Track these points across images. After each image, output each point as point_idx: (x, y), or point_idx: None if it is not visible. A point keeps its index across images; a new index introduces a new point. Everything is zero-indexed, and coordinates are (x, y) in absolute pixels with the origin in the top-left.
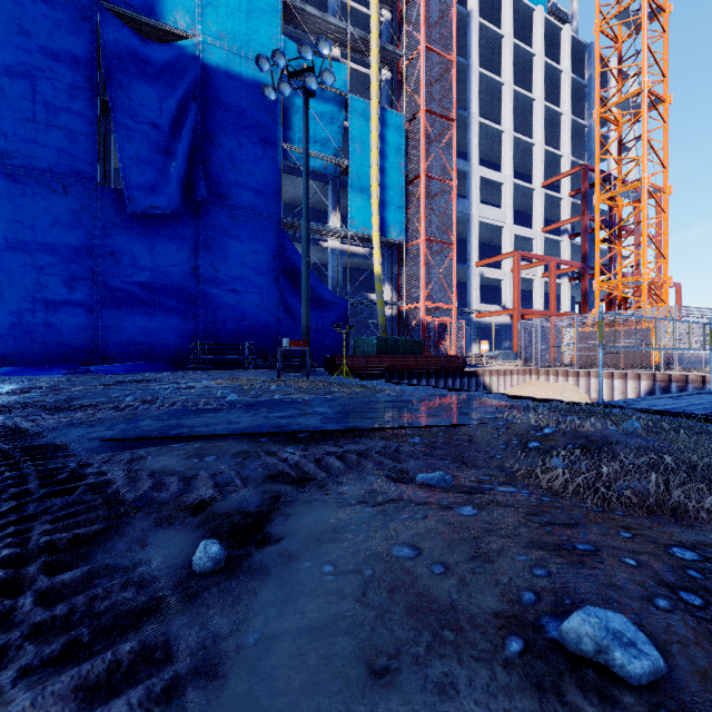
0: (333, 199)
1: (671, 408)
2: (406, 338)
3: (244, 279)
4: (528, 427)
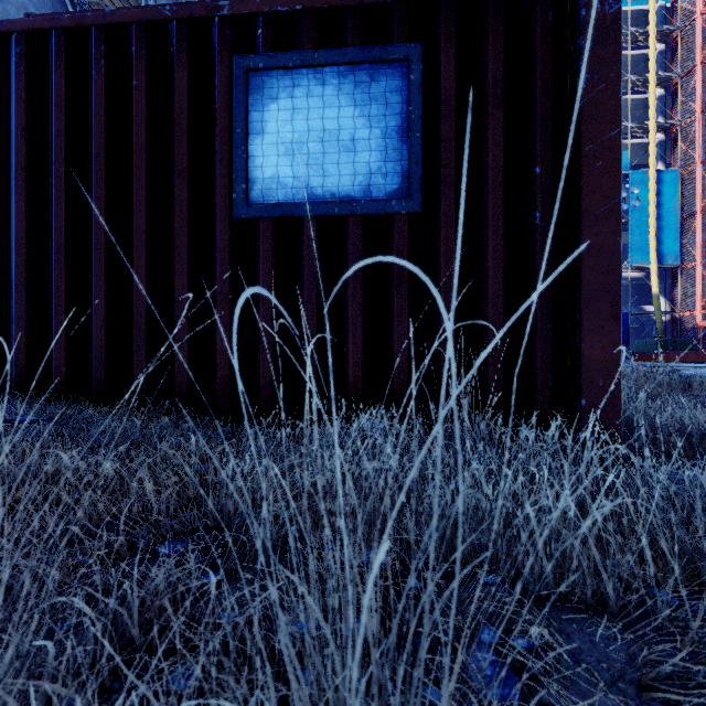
0: None
1: None
2: (683, 339)
3: None
4: None
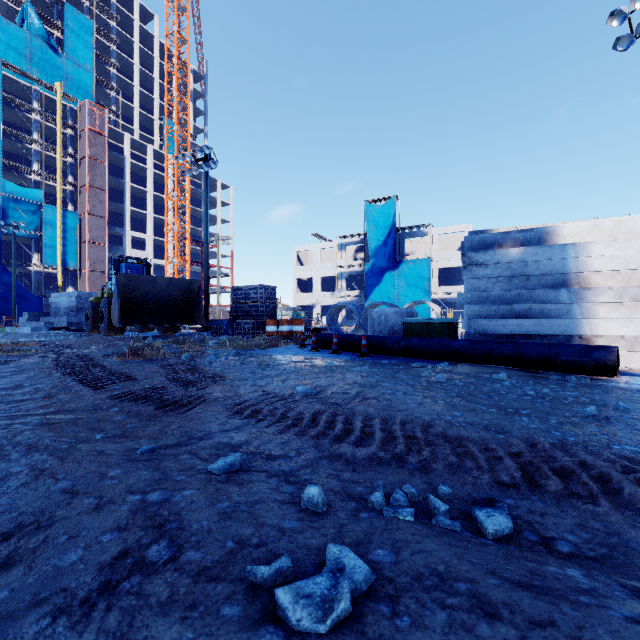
0: (35, 247)
1: None
2: None
3: None
4: None
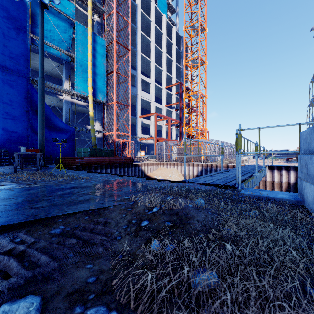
0: (66, 74)
1: (211, 182)
2: (106, 148)
3: (0, 110)
4: (145, 207)
